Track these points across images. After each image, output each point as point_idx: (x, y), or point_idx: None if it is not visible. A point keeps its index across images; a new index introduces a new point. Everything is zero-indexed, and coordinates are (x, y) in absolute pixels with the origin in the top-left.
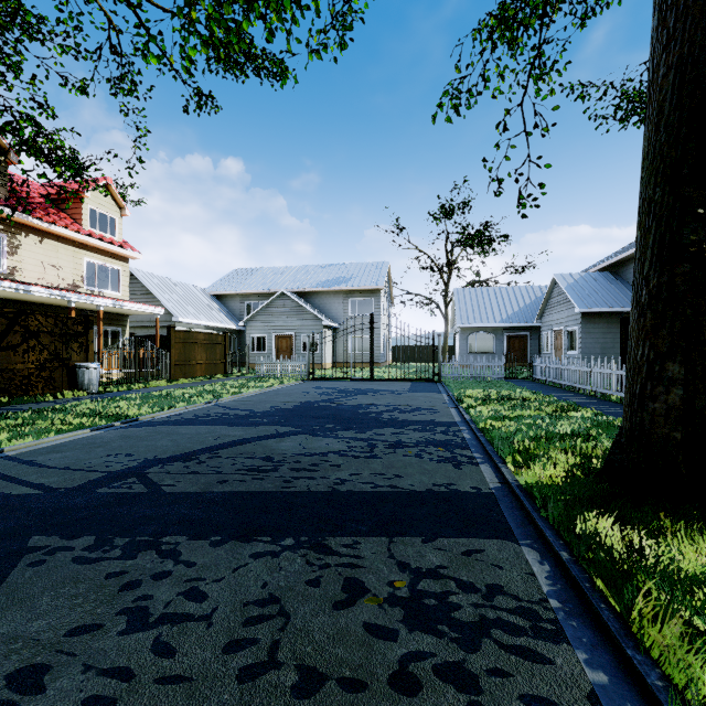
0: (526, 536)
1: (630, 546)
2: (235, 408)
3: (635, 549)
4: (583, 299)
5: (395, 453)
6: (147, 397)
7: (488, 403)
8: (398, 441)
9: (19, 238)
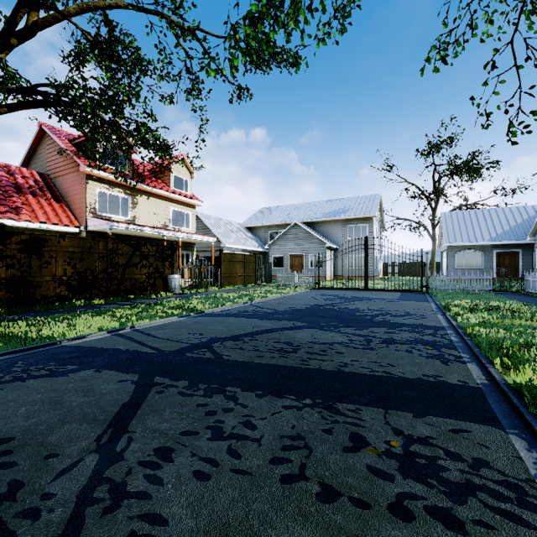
0: (514, 426)
1: None
2: (264, 307)
3: None
4: None
5: (388, 348)
6: (207, 298)
7: (475, 312)
8: (390, 339)
9: (137, 198)
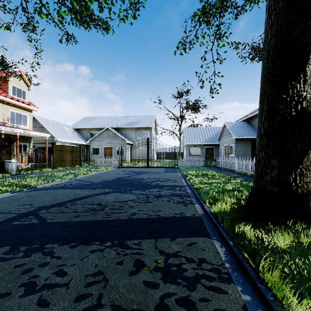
0: (215, 235)
1: (257, 238)
2: (84, 181)
3: (260, 239)
4: (236, 133)
5: (158, 200)
6: (41, 176)
7: (198, 177)
8: (159, 194)
9: None
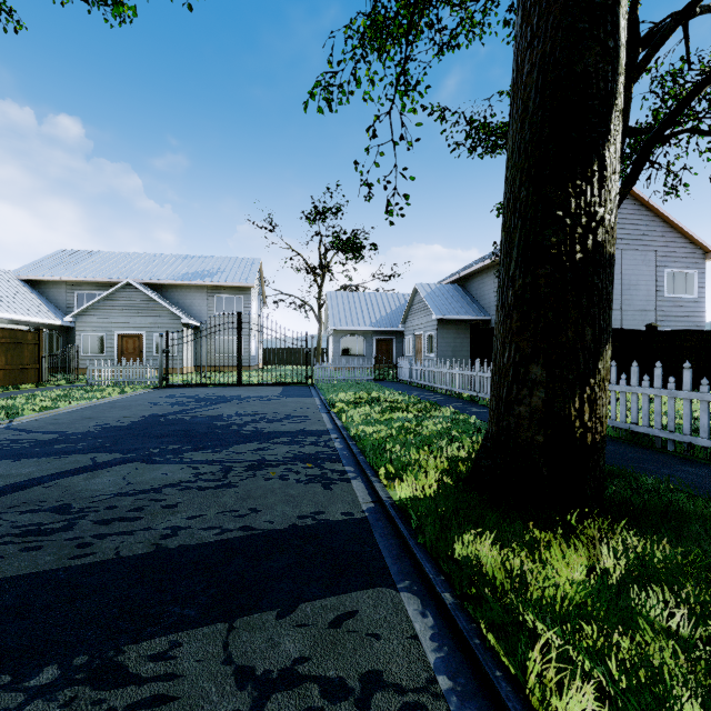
0: (405, 575)
1: (512, 573)
2: (37, 431)
3: (520, 580)
4: (438, 307)
5: (255, 477)
6: None
7: (359, 406)
8: (261, 460)
9: None
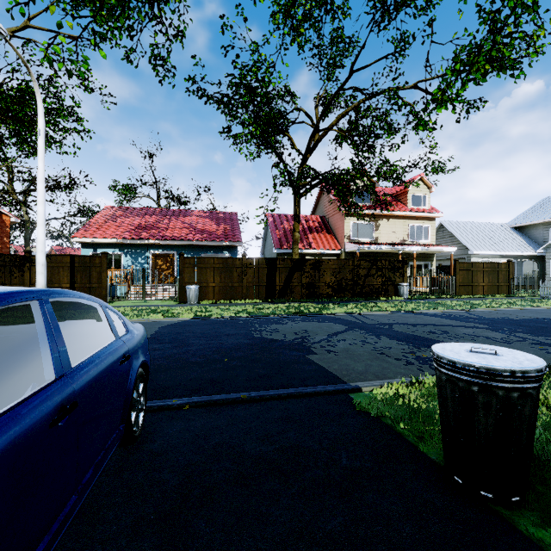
0: None
1: None
2: (473, 314)
3: None
4: None
5: (526, 345)
6: (427, 303)
7: None
8: (550, 344)
9: (379, 222)
